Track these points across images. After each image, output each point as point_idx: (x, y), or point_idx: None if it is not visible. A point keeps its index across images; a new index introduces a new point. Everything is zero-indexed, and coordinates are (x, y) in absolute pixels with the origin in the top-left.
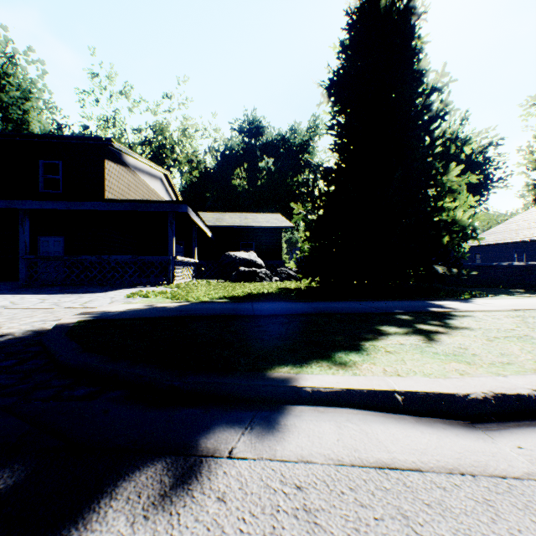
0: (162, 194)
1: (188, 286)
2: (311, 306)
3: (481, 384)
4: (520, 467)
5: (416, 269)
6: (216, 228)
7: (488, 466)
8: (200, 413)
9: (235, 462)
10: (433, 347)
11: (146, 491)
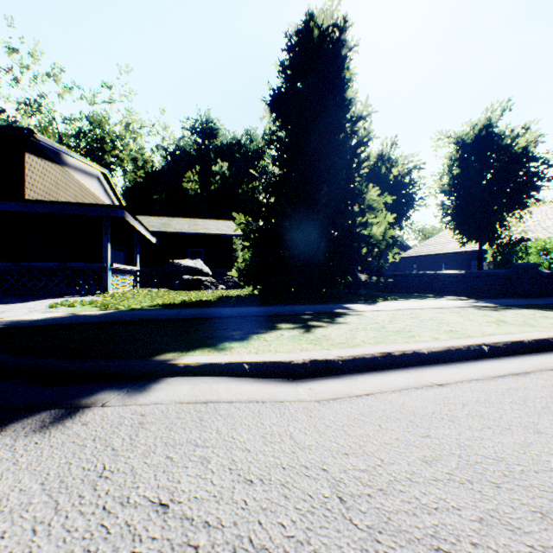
0: (100, 195)
1: (124, 295)
2: (236, 310)
3: (307, 355)
4: (298, 397)
5: (343, 277)
6: (162, 234)
7: (278, 398)
8: (90, 386)
9: (105, 408)
10: (303, 336)
11: (31, 426)
